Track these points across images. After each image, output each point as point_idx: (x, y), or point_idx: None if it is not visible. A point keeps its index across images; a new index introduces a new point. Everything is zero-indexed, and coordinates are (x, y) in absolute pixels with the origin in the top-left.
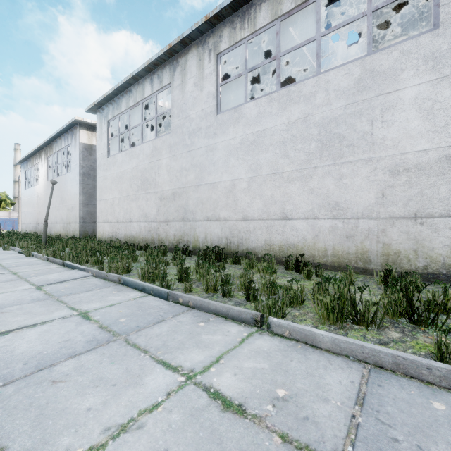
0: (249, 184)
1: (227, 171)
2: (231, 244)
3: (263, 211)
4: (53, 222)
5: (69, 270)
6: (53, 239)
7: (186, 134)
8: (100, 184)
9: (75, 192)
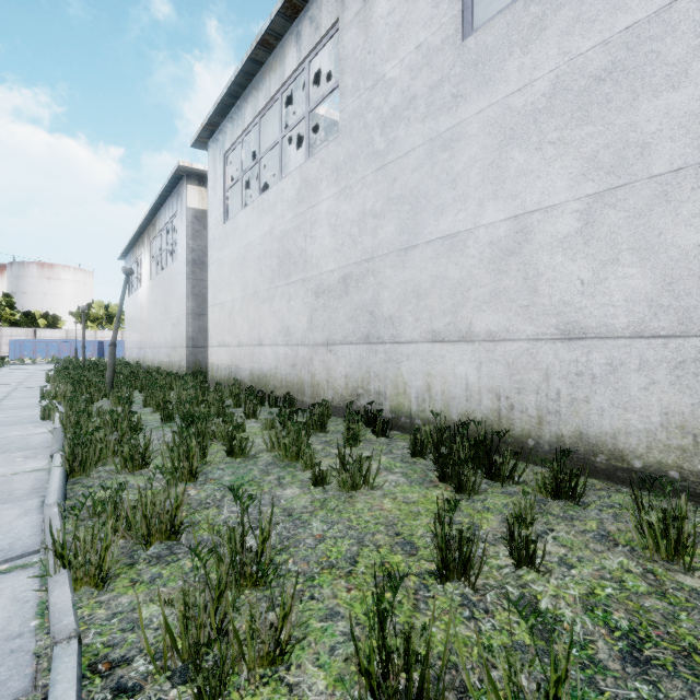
0: (586, 220)
1: (497, 194)
2: (513, 414)
3: (659, 306)
4: (157, 346)
5: (15, 502)
6: (137, 376)
7: (374, 126)
8: (213, 276)
9: (181, 293)
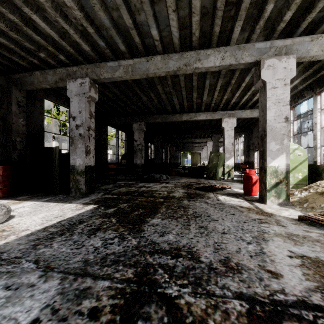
0: None
1: None
2: None
3: None
4: None
5: None
6: None
7: None
8: None
9: None
